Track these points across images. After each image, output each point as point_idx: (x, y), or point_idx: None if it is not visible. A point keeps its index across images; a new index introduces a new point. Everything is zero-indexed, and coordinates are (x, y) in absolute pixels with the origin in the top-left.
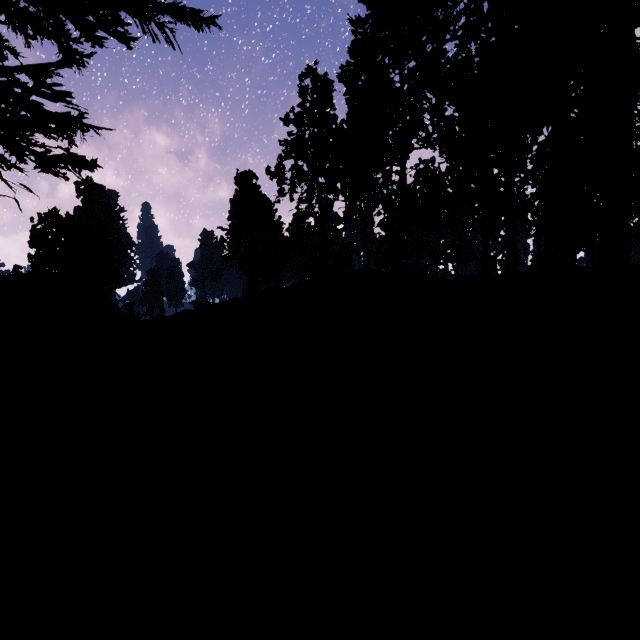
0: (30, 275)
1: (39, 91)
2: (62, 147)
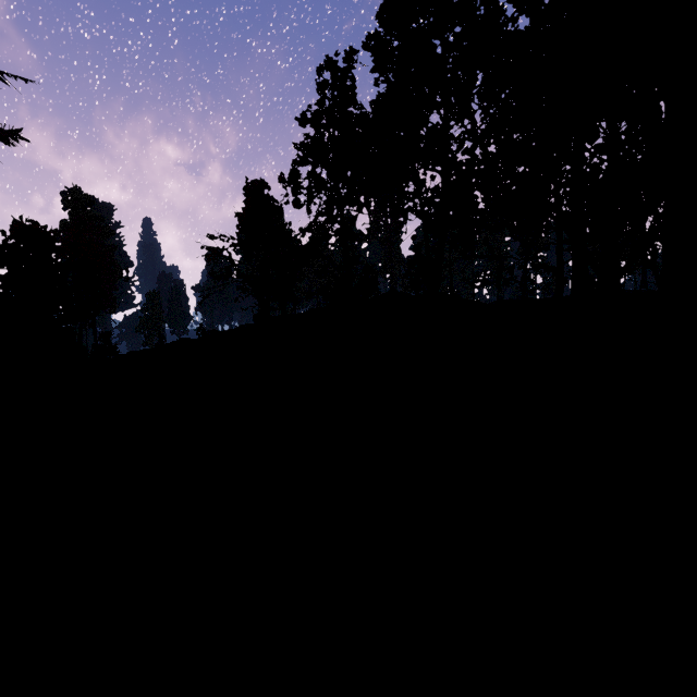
0: None
1: None
2: None
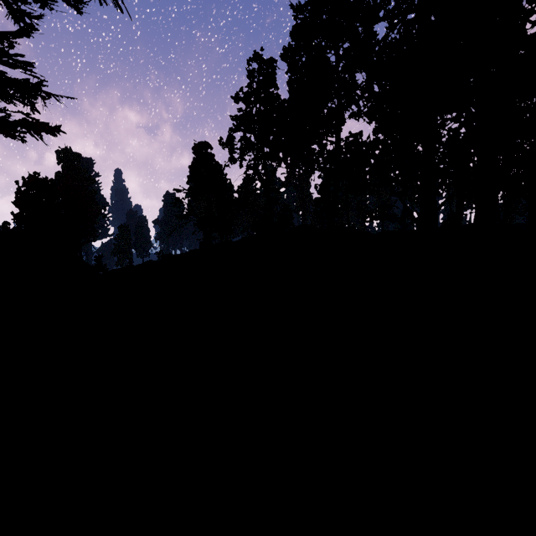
0: (2, 231)
1: (0, 59)
2: (23, 113)
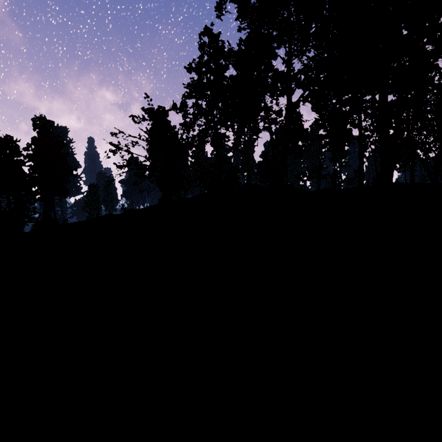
0: None
1: None
2: None
